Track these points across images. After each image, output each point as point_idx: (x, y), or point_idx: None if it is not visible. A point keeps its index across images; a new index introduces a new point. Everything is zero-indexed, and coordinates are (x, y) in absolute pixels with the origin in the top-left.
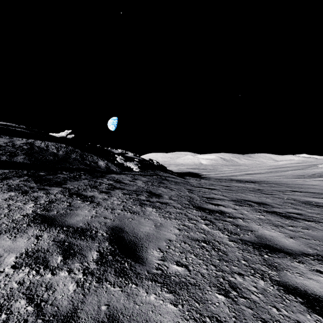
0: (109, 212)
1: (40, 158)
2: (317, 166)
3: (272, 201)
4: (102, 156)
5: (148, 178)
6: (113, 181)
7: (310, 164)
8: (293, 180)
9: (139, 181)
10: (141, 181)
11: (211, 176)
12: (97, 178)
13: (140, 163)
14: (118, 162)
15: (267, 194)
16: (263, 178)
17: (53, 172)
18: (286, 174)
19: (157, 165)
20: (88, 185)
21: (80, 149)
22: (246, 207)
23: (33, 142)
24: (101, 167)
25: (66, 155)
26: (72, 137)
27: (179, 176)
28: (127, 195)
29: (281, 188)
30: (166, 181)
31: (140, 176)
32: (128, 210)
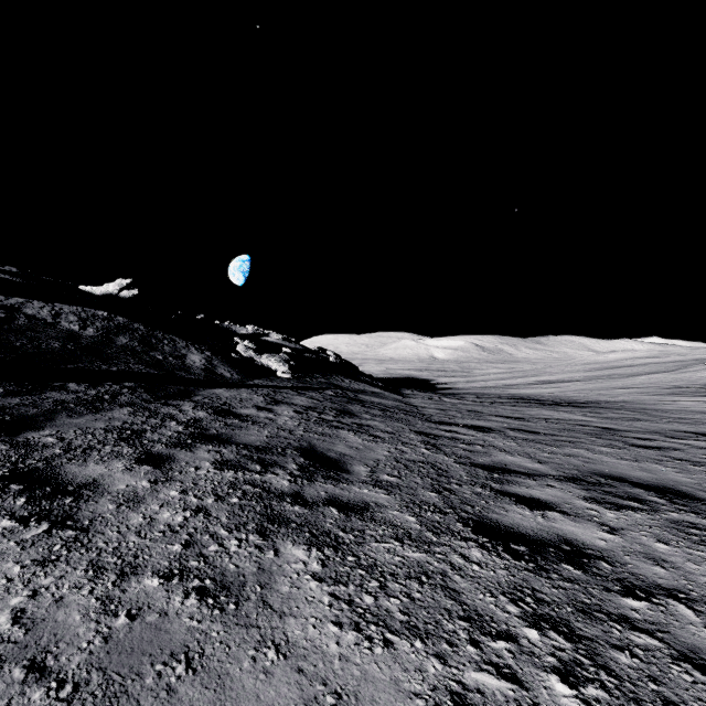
0: (91, 604)
1: (21, 345)
2: (705, 365)
3: (689, 477)
4: (202, 341)
5: (310, 399)
6: (207, 412)
7: (680, 359)
8: (670, 401)
9: (283, 408)
10: (290, 410)
11: (460, 386)
12: (167, 401)
13: (294, 358)
14: (240, 356)
15: (644, 446)
16: (588, 394)
17: (36, 385)
18: (638, 383)
19: (336, 363)
20: (116, 431)
21: (146, 324)
22: (638, 513)
23: (20, 305)
24: (192, 369)
25: (103, 338)
26: (133, 294)
27: (390, 390)
28: (229, 468)
29: (662, 424)
30: (358, 406)
31: (291, 392)
32: (199, 575)
